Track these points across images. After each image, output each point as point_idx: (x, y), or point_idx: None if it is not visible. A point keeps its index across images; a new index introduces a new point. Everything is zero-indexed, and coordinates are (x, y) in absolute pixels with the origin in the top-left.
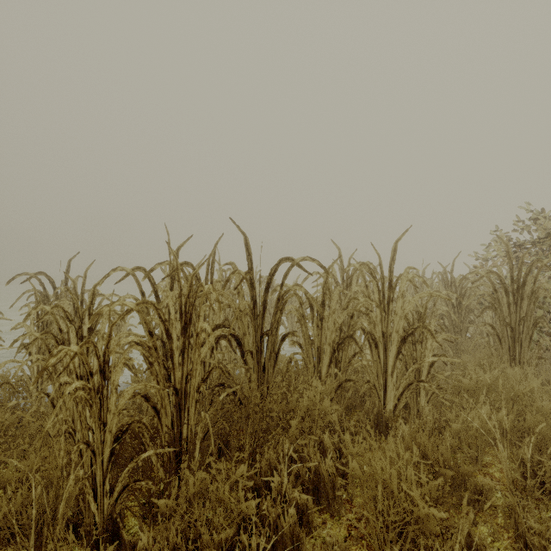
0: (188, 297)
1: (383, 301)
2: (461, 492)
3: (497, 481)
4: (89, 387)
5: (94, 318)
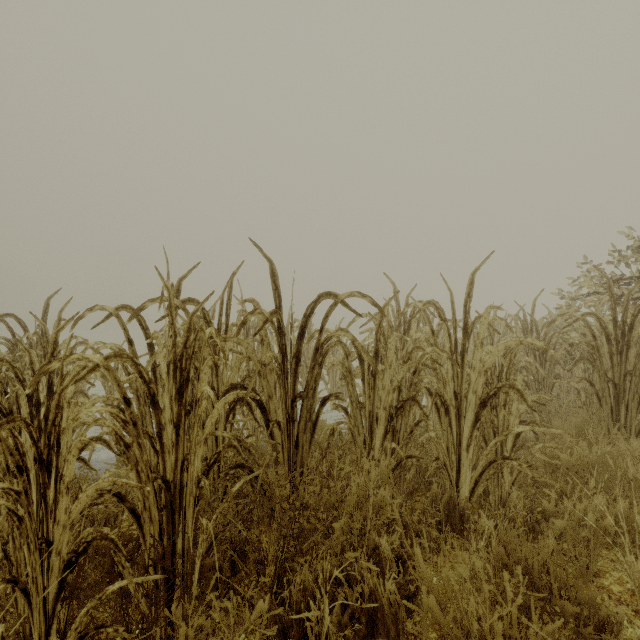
0: (186, 347)
1: (455, 351)
2: (579, 628)
3: (617, 599)
4: (17, 491)
5: (36, 380)
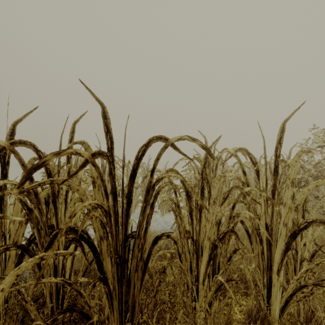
0: None
1: (266, 188)
2: None
3: None
4: None
5: None
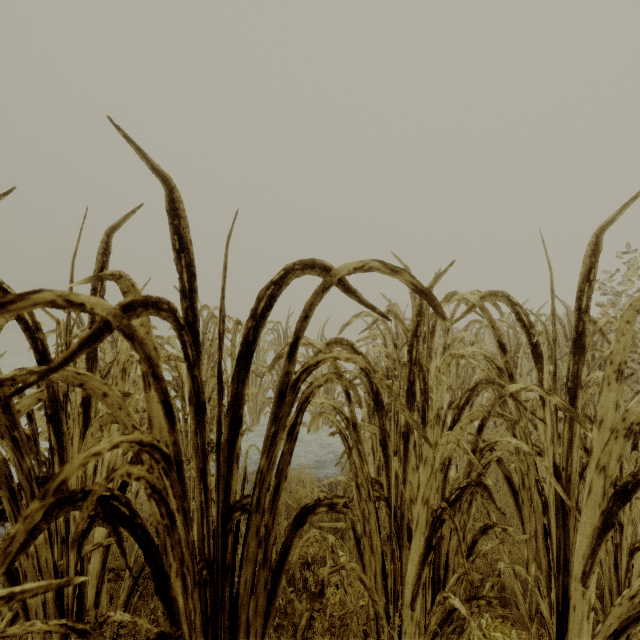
0: None
1: (555, 384)
2: None
3: None
4: None
5: None
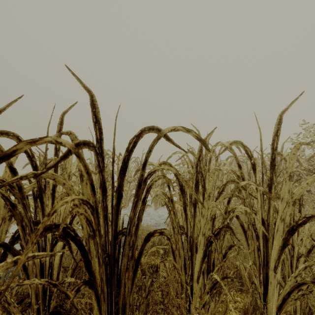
0: None
1: (262, 182)
2: None
3: None
4: None
5: None
